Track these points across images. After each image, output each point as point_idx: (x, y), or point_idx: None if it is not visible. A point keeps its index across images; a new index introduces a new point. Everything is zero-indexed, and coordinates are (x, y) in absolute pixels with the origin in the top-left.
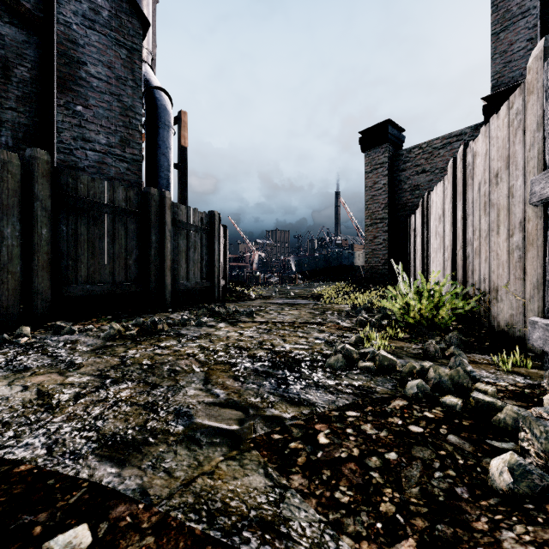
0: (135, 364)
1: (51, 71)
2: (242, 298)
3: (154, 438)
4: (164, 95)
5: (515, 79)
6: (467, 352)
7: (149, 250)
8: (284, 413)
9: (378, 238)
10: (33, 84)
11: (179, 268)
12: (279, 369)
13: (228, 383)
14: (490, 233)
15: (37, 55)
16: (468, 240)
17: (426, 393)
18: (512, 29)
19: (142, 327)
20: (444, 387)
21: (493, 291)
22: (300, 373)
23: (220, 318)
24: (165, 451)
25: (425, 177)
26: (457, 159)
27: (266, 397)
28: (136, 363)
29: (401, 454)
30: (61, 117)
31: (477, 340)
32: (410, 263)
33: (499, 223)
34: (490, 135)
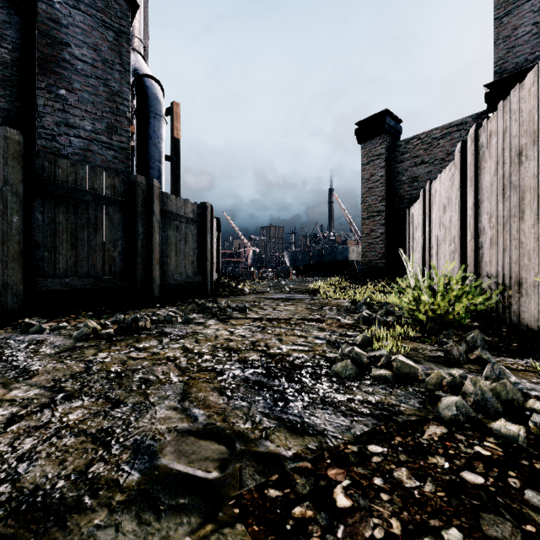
0: (100, 372)
1: (34, 53)
2: (235, 293)
3: (92, 497)
4: (155, 84)
5: (519, 65)
6: (494, 355)
7: (136, 242)
8: (283, 449)
9: (375, 231)
10: (13, 67)
11: (169, 261)
12: (275, 378)
13: (211, 398)
14: (511, 220)
15: (18, 36)
16: (481, 229)
17: (470, 416)
18: (516, 13)
19: (122, 324)
20: (490, 406)
21: (515, 284)
22: (301, 384)
23: (210, 314)
24: (102, 525)
25: (424, 168)
26: (467, 141)
27: (258, 421)
28: (103, 370)
29: (466, 531)
30: (42, 101)
31: (502, 341)
32: (409, 257)
33: (524, 207)
34: (511, 109)
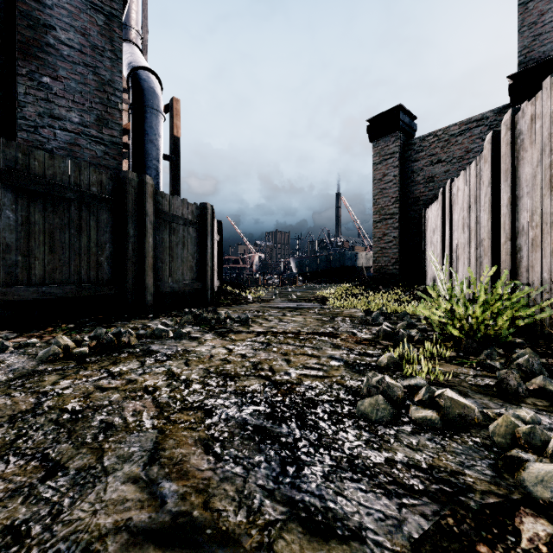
0: (51, 411)
1: (15, 38)
2: (238, 302)
3: None
4: (152, 77)
5: (546, 53)
6: None
7: (126, 245)
8: None
9: (388, 235)
10: None
11: (164, 266)
12: (282, 421)
13: (191, 459)
14: None
15: None
16: (519, 229)
17: None
18: None
19: (100, 341)
20: None
21: None
22: (318, 432)
23: (207, 327)
24: None
25: (441, 167)
26: (501, 129)
27: (258, 507)
28: (56, 407)
29: None
30: (23, 89)
31: None
32: (425, 263)
33: None
34: None
